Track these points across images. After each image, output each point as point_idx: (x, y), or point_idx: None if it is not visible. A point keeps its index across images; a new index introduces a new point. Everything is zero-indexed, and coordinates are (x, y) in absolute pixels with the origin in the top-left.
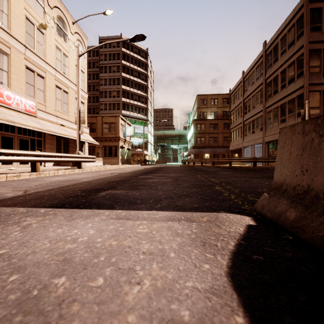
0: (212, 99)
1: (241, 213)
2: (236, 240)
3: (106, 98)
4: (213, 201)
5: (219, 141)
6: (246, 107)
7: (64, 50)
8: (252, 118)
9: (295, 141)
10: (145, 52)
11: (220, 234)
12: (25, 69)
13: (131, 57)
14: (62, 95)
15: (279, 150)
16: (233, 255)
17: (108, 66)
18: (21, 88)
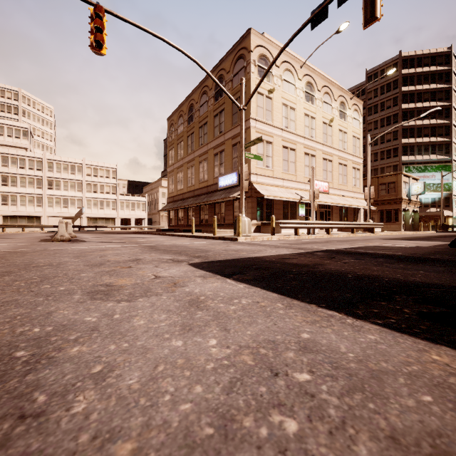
0: None
1: None
2: None
3: (376, 146)
4: None
5: None
6: None
7: (344, 128)
8: None
9: None
10: (444, 55)
11: None
12: (322, 160)
13: (417, 75)
14: (342, 169)
15: None
16: None
17: (378, 103)
18: (320, 175)
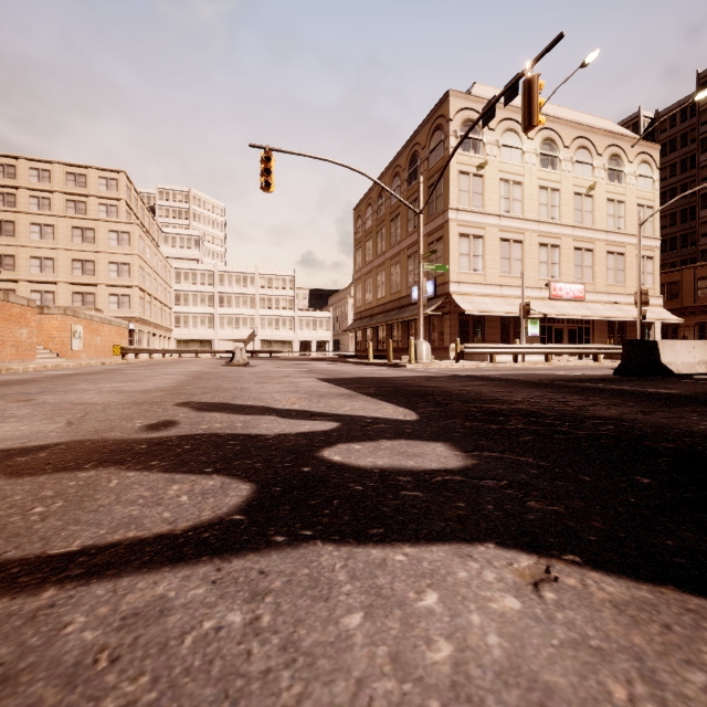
0: None
1: None
2: None
3: None
4: None
5: None
6: None
7: (618, 196)
8: None
9: None
10: None
11: None
12: (573, 251)
13: None
14: (614, 261)
15: None
16: None
17: None
18: (569, 274)
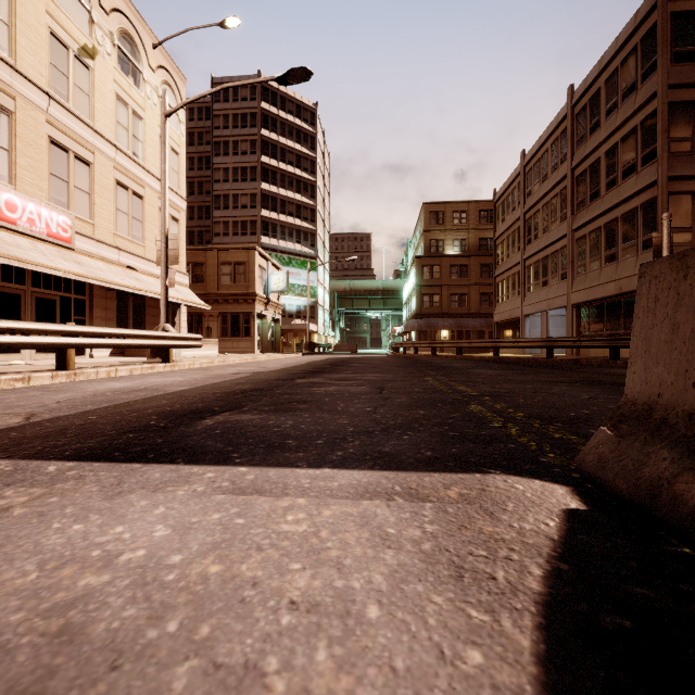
0: (456, 213)
1: (541, 475)
2: (545, 560)
3: (227, 210)
4: (470, 443)
5: (472, 303)
6: (531, 229)
7: (135, 104)
8: (543, 252)
9: (690, 295)
10: (310, 111)
11: (500, 540)
12: (47, 144)
13: (281, 122)
14: (129, 202)
15: (641, 318)
16: (546, 615)
17: (231, 140)
18: (39, 186)
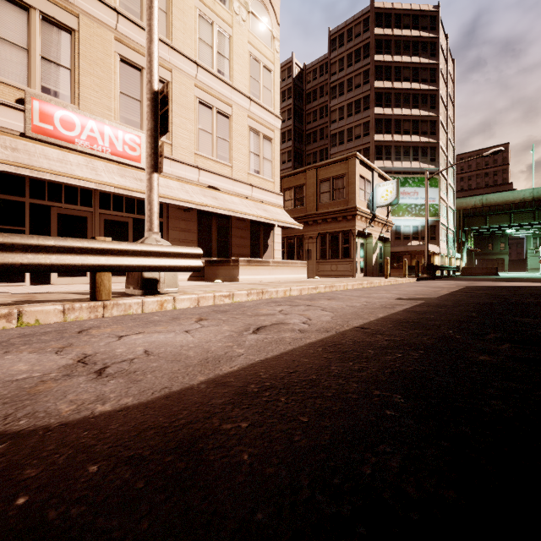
0: None
1: None
2: None
3: (342, 145)
4: None
5: None
6: None
7: (220, 21)
8: None
9: None
10: (430, 16)
11: None
12: (117, 63)
13: (395, 40)
14: (213, 121)
15: None
16: None
17: (345, 80)
18: (107, 106)
